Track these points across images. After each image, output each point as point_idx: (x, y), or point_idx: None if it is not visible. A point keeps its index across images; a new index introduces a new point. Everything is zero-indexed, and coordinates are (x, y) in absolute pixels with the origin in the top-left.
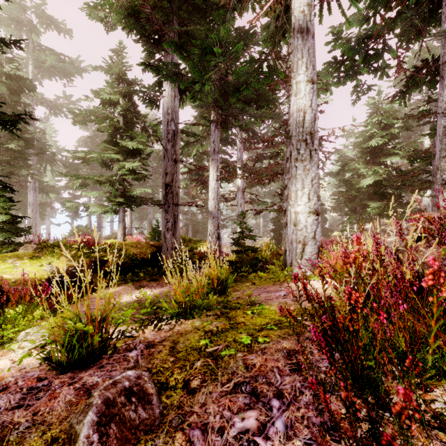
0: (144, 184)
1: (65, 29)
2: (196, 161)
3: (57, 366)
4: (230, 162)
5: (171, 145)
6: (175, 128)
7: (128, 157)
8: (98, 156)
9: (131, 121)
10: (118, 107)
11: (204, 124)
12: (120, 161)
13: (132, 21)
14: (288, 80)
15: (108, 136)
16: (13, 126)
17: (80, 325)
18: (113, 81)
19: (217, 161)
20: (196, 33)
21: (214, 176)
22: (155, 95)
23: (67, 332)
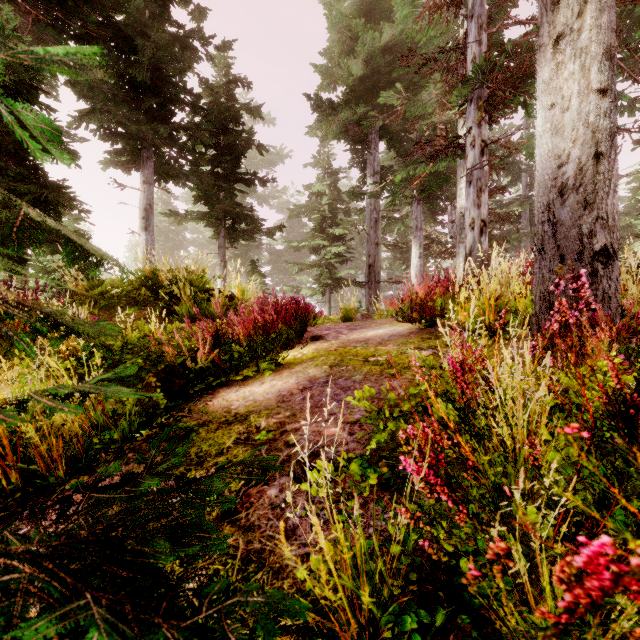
0: (342, 267)
1: (269, 119)
2: (400, 237)
3: (343, 318)
4: (443, 233)
5: (374, 231)
6: (377, 216)
7: (332, 242)
8: (308, 244)
9: (336, 208)
10: (325, 197)
11: (406, 202)
12: (326, 246)
13: (343, 135)
14: (456, 185)
15: (317, 226)
16: (272, 233)
17: (349, 307)
18: (322, 178)
19: (419, 238)
20: (396, 127)
21: (416, 254)
22: (360, 191)
23: (345, 310)
